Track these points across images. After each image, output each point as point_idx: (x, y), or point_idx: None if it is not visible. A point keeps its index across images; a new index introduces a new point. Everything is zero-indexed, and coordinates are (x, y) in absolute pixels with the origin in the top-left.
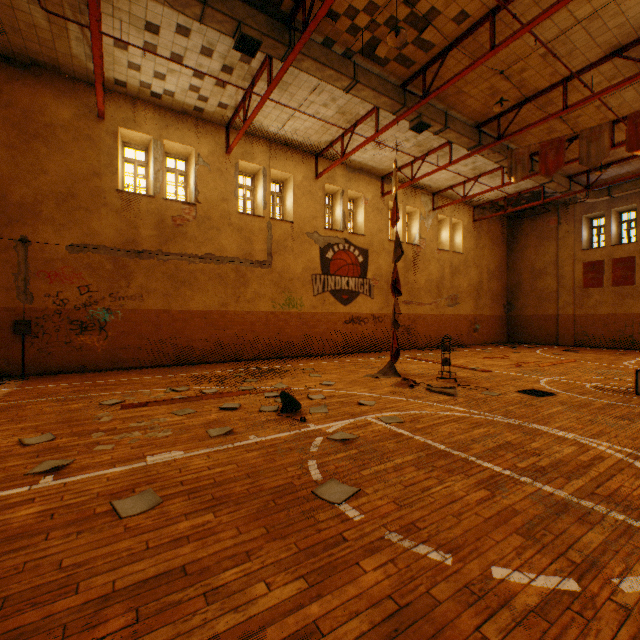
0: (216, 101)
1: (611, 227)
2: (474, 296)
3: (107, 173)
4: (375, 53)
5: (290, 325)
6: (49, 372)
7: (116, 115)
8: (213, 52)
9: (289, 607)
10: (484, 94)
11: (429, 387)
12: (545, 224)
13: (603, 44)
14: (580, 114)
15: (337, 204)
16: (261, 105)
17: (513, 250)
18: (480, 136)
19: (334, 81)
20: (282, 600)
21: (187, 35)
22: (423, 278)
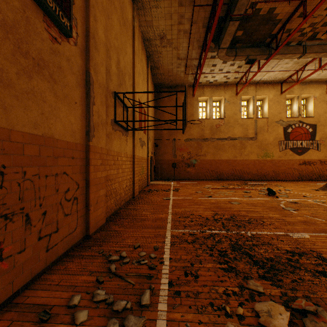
0: (233, 77)
1: None
2: None
3: (195, 114)
4: (315, 37)
5: (266, 165)
6: (180, 179)
7: (197, 93)
8: (234, 64)
9: (277, 217)
10: None
11: None
12: None
13: None
14: None
15: (294, 103)
16: (254, 76)
17: None
18: None
19: (291, 57)
20: (276, 216)
21: (225, 63)
22: None
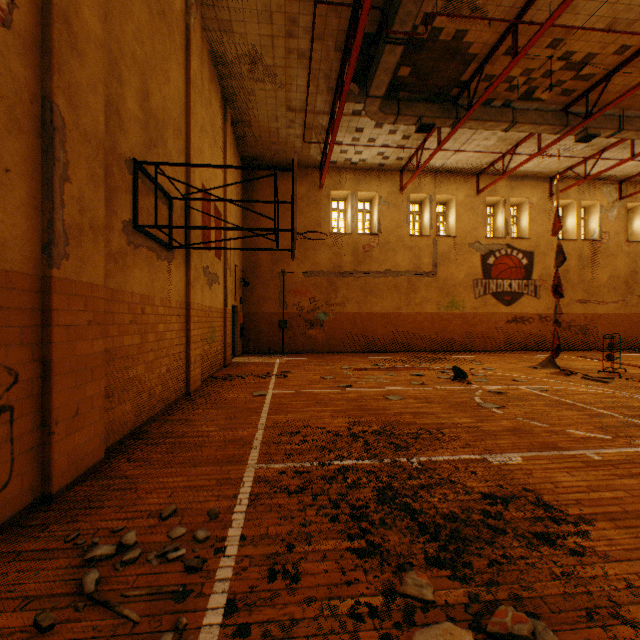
0: (394, 157)
1: None
2: None
3: (324, 223)
4: (532, 97)
5: (452, 324)
6: (294, 352)
7: (329, 183)
8: (397, 131)
9: (469, 422)
10: None
11: (585, 376)
12: None
13: None
14: None
15: (498, 213)
16: (431, 157)
17: None
18: None
19: (493, 128)
20: (466, 421)
21: (380, 127)
22: (604, 275)
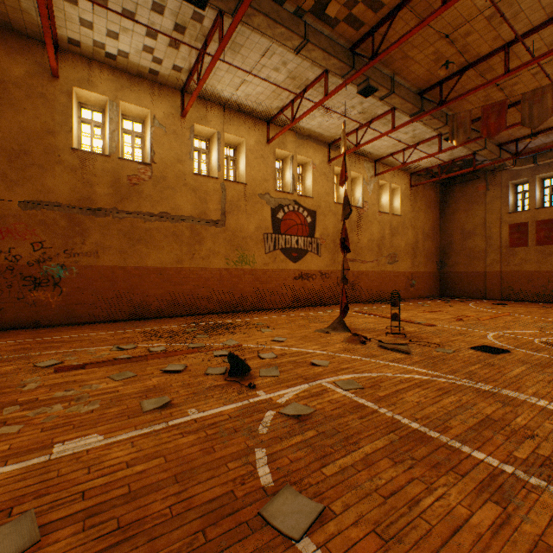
0: (170, 63)
1: (535, 192)
2: (411, 255)
3: (61, 131)
4: (326, 12)
5: (243, 281)
6: (0, 328)
7: (71, 75)
8: (164, 9)
9: None
10: (428, 59)
11: (381, 343)
12: (474, 190)
13: (548, 6)
14: (516, 82)
15: (287, 168)
16: (213, 64)
17: (445, 213)
18: (422, 103)
19: (285, 40)
20: None
21: None
22: (366, 238)
